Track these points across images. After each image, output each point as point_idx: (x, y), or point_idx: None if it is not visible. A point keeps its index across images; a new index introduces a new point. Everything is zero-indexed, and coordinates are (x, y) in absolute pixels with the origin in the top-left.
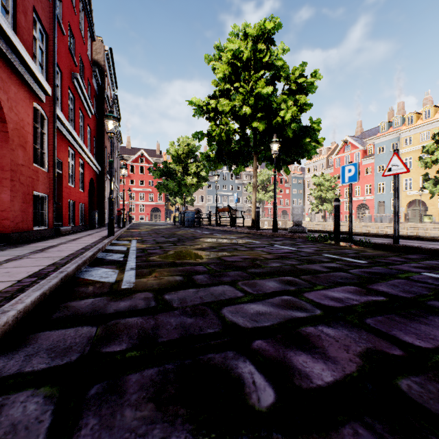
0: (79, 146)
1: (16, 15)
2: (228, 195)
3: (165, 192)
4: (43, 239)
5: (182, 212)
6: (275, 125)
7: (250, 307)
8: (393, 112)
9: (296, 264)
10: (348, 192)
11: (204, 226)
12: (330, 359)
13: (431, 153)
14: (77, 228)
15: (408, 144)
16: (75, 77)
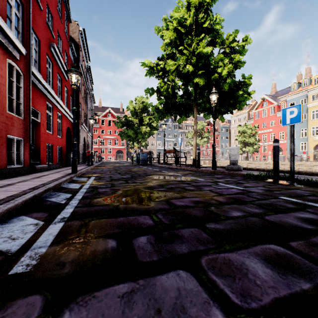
0: (56, 101)
1: None
2: (173, 140)
3: (125, 138)
4: (13, 176)
5: (138, 154)
6: (213, 80)
7: None
8: (301, 75)
9: (261, 213)
10: (290, 133)
11: (154, 164)
12: None
13: None
14: (55, 165)
15: (315, 99)
16: (52, 46)
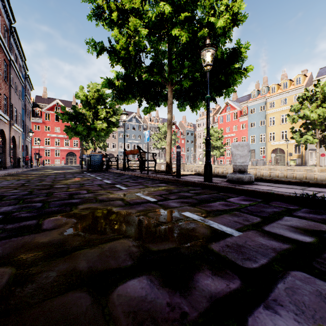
0: None
1: None
2: (137, 143)
3: (74, 135)
4: None
5: (89, 156)
6: (201, 37)
7: None
8: (259, 84)
9: None
10: None
11: (111, 170)
12: None
13: (296, 112)
14: None
15: (272, 107)
16: None
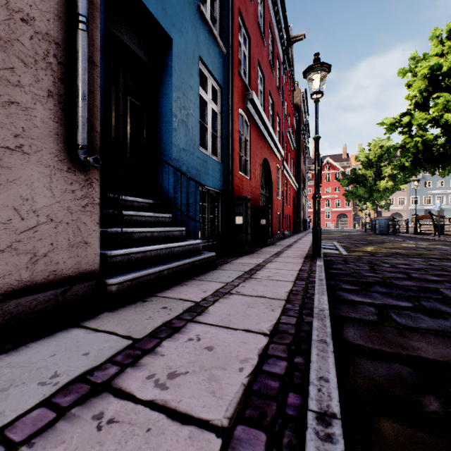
0: (289, 176)
1: (273, 125)
2: (447, 193)
3: (354, 199)
4: (283, 238)
5: (373, 220)
6: None
7: (396, 261)
8: None
9: None
10: None
11: (399, 234)
12: (411, 266)
13: None
14: (288, 232)
15: None
16: (287, 131)
